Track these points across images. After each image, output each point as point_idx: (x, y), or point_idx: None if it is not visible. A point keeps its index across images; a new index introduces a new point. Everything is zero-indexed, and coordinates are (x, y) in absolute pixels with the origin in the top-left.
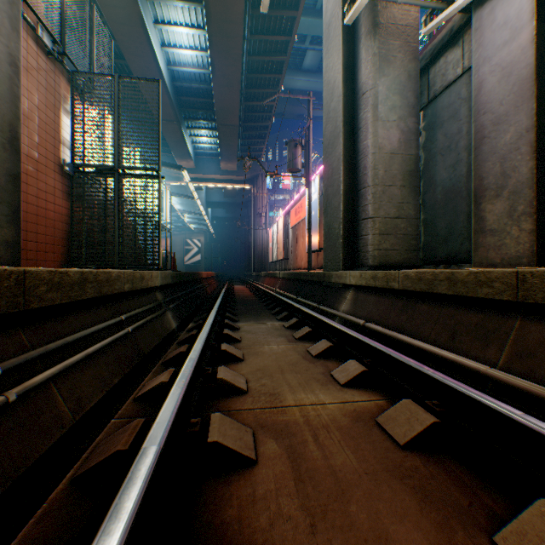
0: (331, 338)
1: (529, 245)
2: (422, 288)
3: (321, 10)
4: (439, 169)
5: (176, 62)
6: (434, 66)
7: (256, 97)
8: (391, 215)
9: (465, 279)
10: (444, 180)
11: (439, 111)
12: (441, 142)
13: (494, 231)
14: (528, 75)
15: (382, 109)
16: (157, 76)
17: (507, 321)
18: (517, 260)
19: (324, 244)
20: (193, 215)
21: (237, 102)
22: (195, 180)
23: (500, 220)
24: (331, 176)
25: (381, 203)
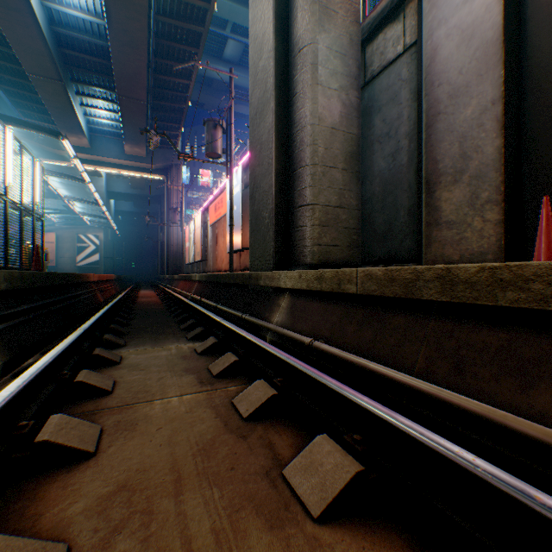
0: (271, 375)
1: (496, 239)
2: (396, 292)
3: None
4: (378, 158)
5: None
6: (372, 44)
7: (169, 71)
8: (332, 203)
9: (473, 278)
10: (382, 170)
11: (378, 94)
12: (380, 128)
13: (452, 223)
14: (495, 37)
15: (323, 72)
16: (24, 7)
17: None
18: (481, 256)
19: (250, 239)
20: (89, 206)
21: (144, 70)
22: (91, 163)
23: (459, 209)
24: (260, 153)
25: (322, 187)
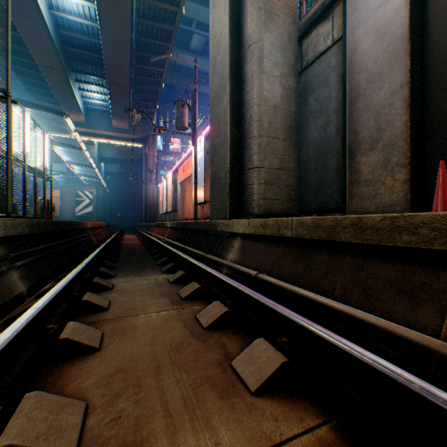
0: (225, 298)
1: (403, 194)
2: (321, 235)
3: (206, 0)
4: (312, 129)
5: (60, 7)
6: (307, 39)
7: (147, 61)
8: (275, 166)
9: (378, 225)
10: (315, 139)
11: (312, 79)
12: (313, 106)
13: (369, 181)
14: (402, 34)
15: (267, 63)
16: (37, 16)
17: (442, 275)
18: (391, 208)
19: (210, 194)
20: (85, 169)
21: (127, 61)
22: (86, 135)
23: (375, 171)
24: (218, 127)
25: (266, 153)
